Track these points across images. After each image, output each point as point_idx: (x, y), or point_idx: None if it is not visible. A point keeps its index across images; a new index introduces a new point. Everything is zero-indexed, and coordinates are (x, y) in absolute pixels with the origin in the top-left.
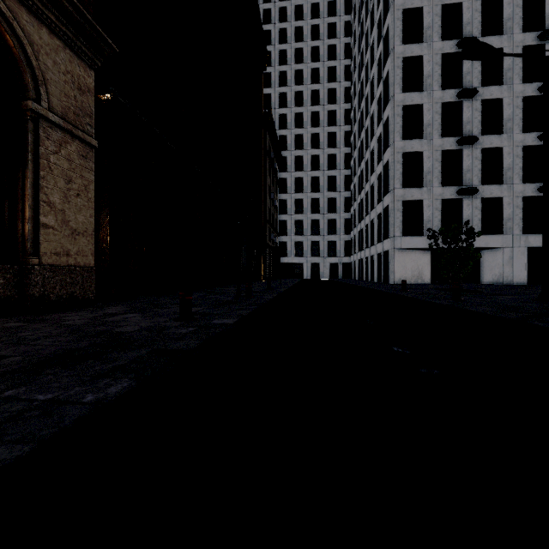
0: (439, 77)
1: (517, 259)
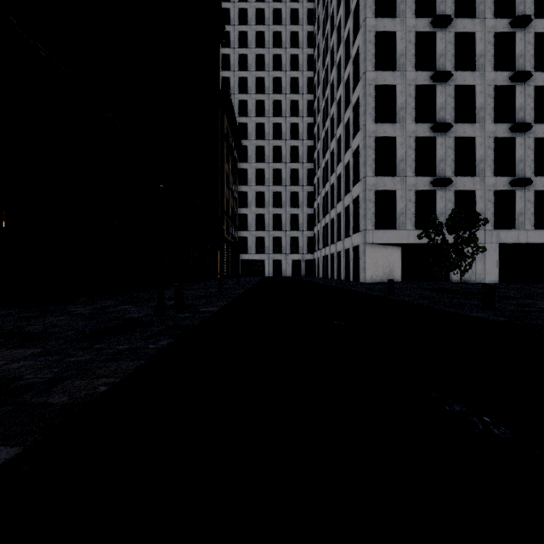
0: (412, 57)
1: (489, 256)
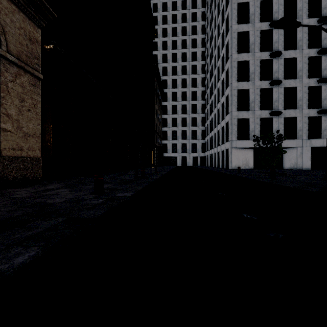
0: (259, 44)
1: (305, 154)
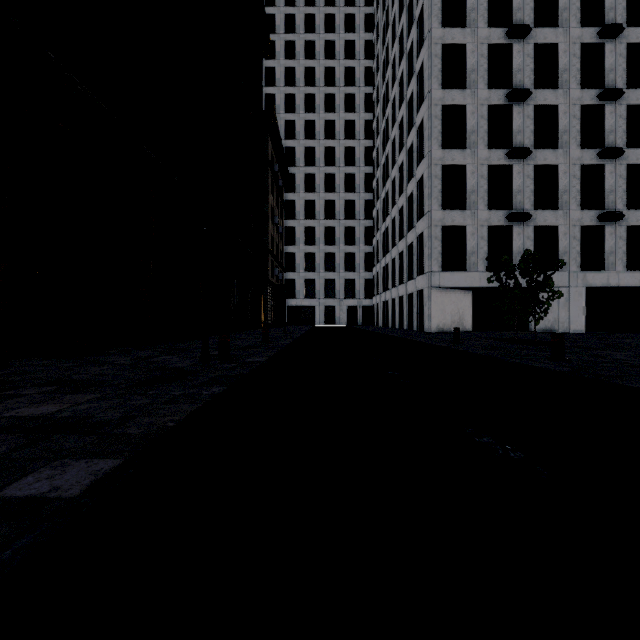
0: (485, 73)
1: (574, 301)
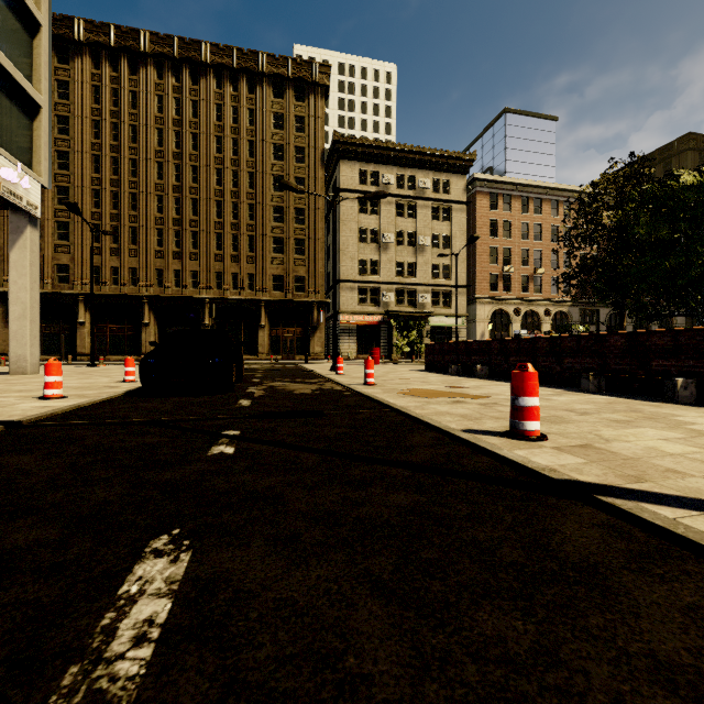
0: None
1: None
